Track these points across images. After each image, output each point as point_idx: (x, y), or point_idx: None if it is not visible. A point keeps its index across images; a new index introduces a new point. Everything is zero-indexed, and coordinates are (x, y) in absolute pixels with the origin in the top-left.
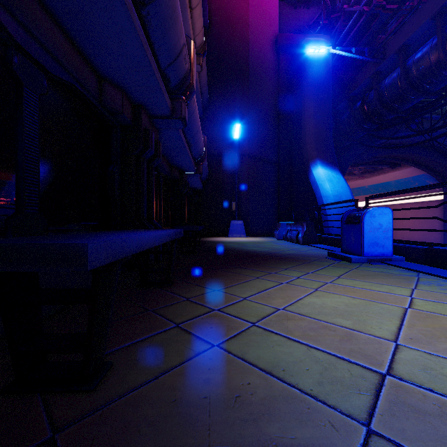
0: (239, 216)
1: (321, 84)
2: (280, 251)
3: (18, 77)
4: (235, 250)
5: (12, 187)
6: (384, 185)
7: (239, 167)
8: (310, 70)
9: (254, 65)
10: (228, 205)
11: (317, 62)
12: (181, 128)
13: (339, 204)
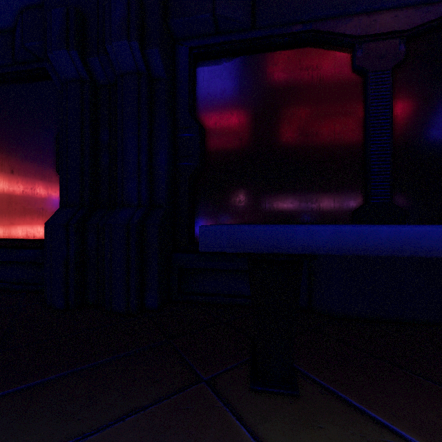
0: None
1: None
2: None
3: (362, 69)
4: None
5: (360, 179)
6: None
7: None
8: None
9: None
10: None
11: None
12: None
13: None
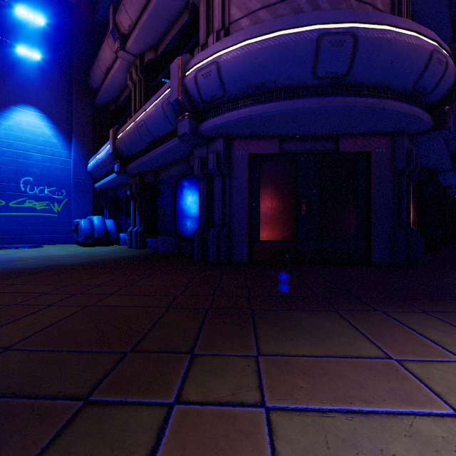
0: None
1: None
2: None
3: None
4: None
5: None
6: None
7: None
8: None
9: None
10: None
11: None
12: None
13: None
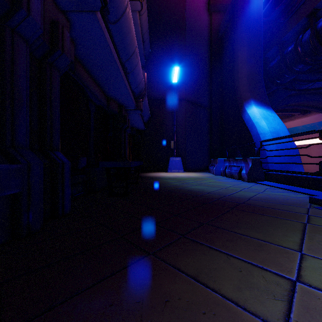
0: (177, 154)
1: (254, 31)
2: (233, 192)
3: None
4: (177, 190)
5: None
6: (292, 129)
7: (177, 110)
8: (243, 19)
9: (190, 20)
10: (167, 144)
11: (250, 10)
12: (98, 7)
13: (277, 141)
